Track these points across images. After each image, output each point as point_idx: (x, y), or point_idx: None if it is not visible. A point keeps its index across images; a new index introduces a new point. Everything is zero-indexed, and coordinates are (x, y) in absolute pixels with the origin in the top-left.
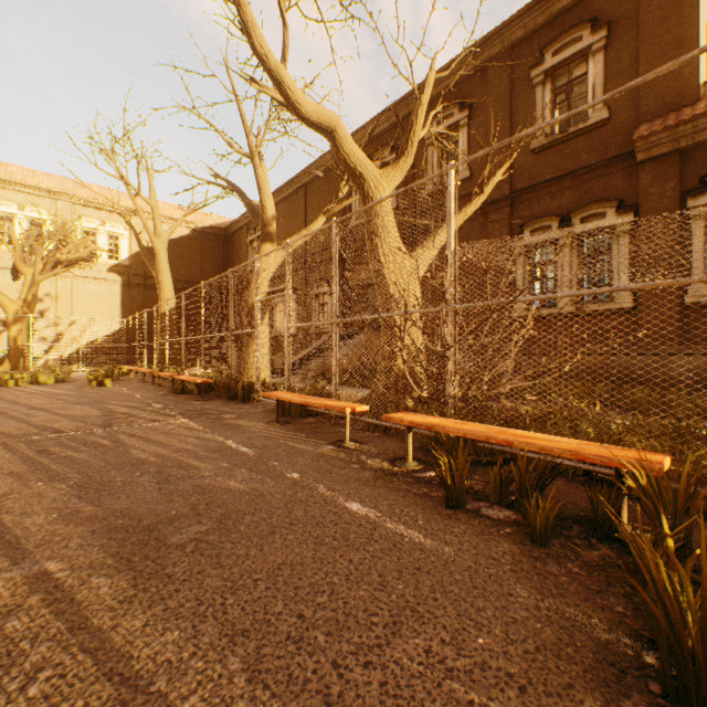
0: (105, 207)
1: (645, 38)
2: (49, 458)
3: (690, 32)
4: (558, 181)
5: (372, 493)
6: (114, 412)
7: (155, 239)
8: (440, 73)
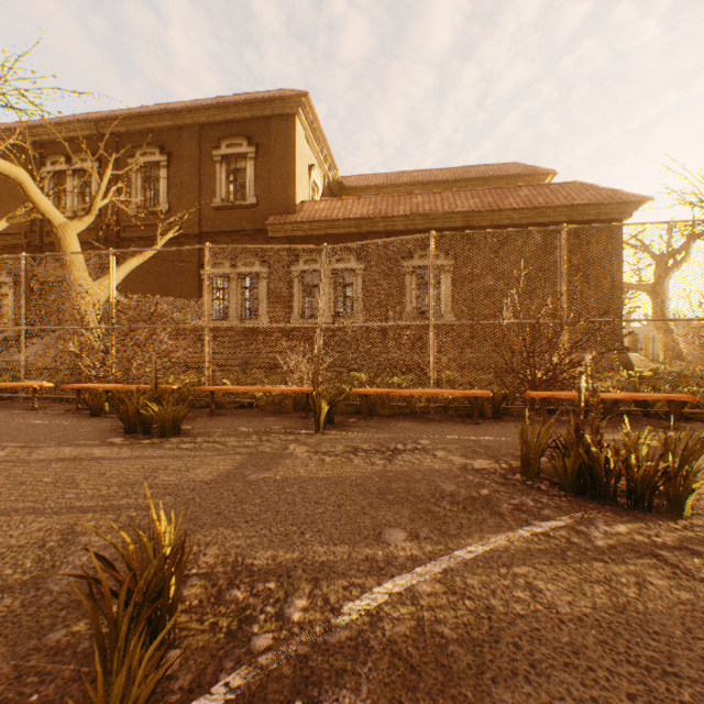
0: None
1: (274, 165)
2: None
3: (293, 173)
4: (230, 235)
5: (52, 418)
6: None
7: None
8: (142, 116)
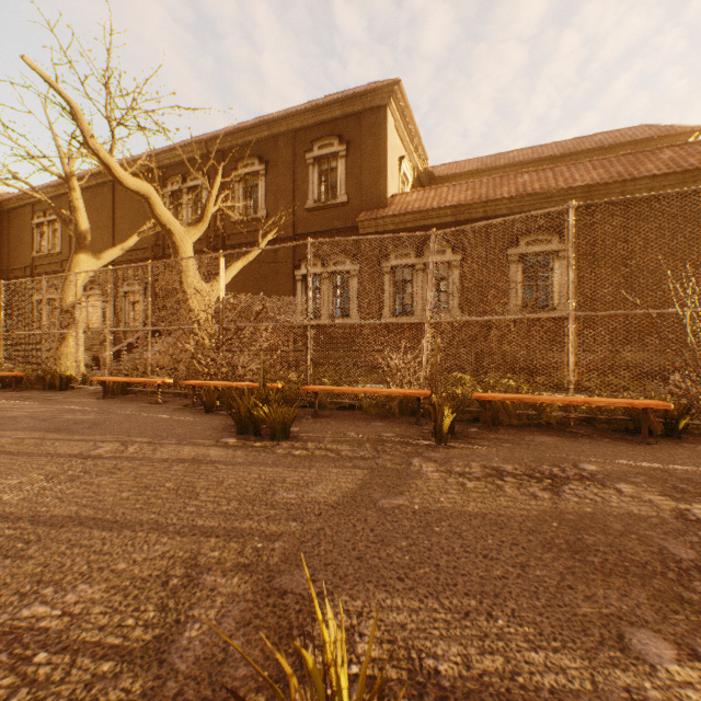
0: None
1: (365, 160)
2: None
3: (384, 166)
4: (322, 235)
5: (172, 413)
6: None
7: None
8: (244, 130)
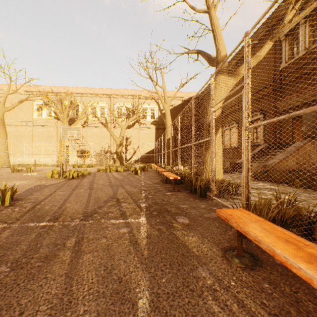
0: (149, 97)
1: None
2: None
3: None
4: None
5: None
6: (114, 197)
7: (164, 104)
8: None
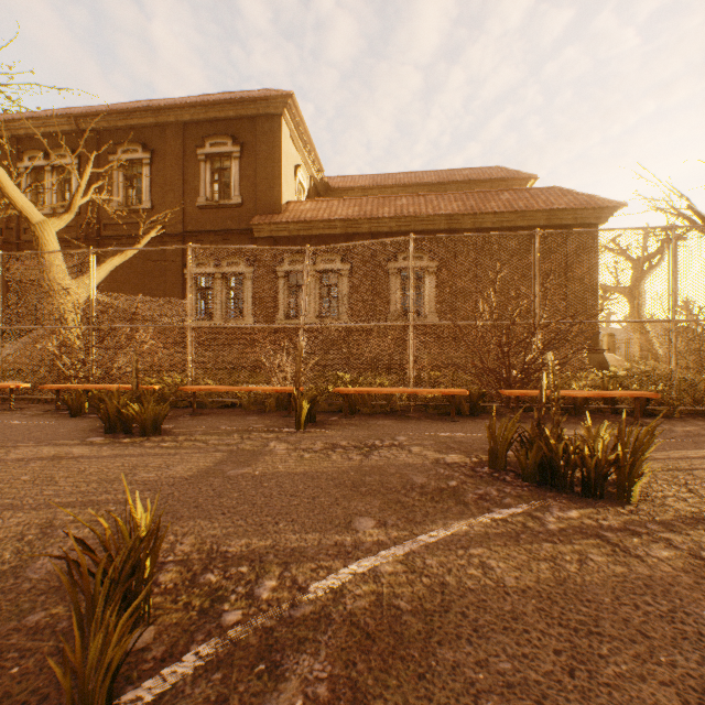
0: None
1: (260, 164)
2: None
3: (279, 173)
4: (215, 234)
5: (30, 419)
6: None
7: None
8: (124, 112)
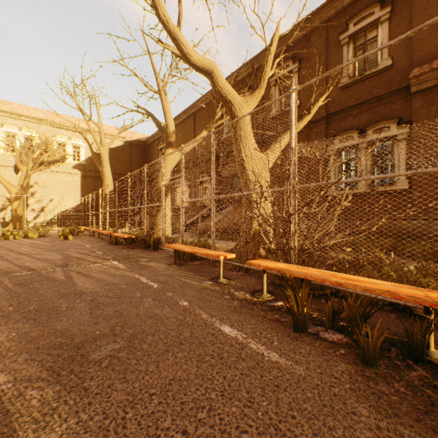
0: (71, 128)
1: (417, 11)
2: (21, 289)
3: None
4: (358, 107)
5: (239, 318)
6: (70, 257)
7: (101, 147)
8: (280, 39)
